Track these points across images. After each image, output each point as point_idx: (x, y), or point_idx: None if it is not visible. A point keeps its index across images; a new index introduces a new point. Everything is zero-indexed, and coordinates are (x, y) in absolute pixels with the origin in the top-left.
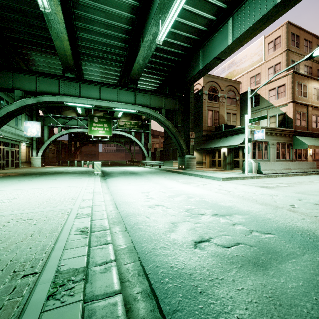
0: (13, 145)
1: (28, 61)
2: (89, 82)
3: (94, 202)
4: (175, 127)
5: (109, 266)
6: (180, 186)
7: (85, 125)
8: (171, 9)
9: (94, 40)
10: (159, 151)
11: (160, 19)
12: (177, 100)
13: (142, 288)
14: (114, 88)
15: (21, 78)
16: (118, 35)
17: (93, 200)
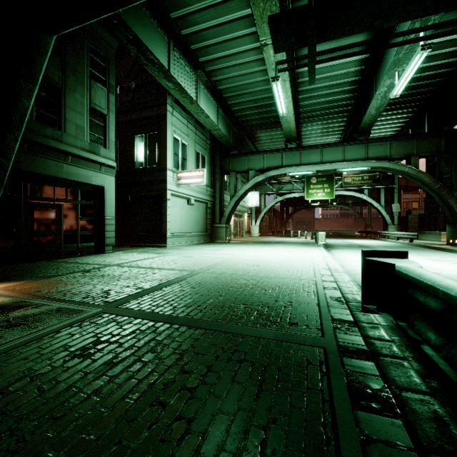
0: (240, 216)
1: (254, 139)
2: (310, 147)
3: (326, 261)
4: (437, 180)
5: (341, 276)
6: (423, 261)
7: (301, 189)
8: (406, 69)
9: (316, 103)
10: (416, 215)
11: (396, 71)
12: (442, 138)
13: (357, 287)
14: (338, 146)
15: (253, 159)
16: (343, 89)
17: (325, 260)
